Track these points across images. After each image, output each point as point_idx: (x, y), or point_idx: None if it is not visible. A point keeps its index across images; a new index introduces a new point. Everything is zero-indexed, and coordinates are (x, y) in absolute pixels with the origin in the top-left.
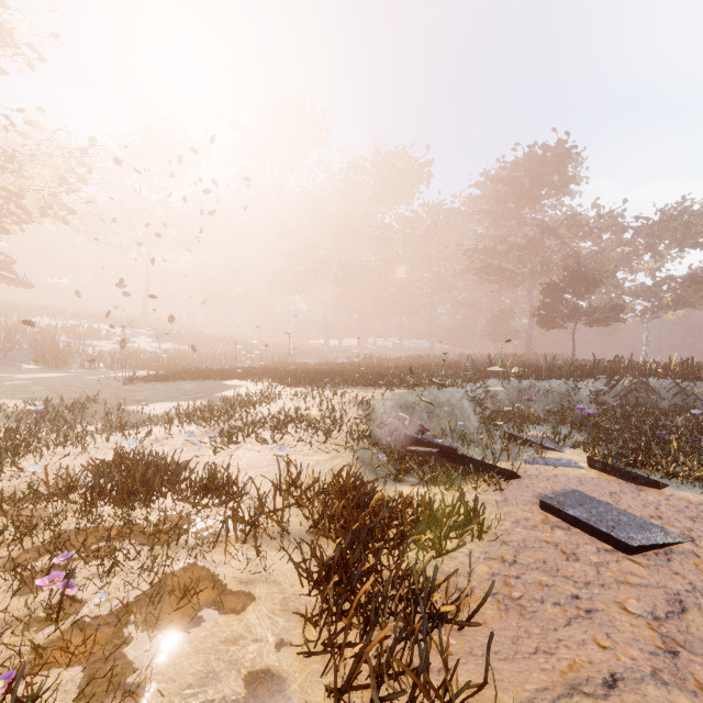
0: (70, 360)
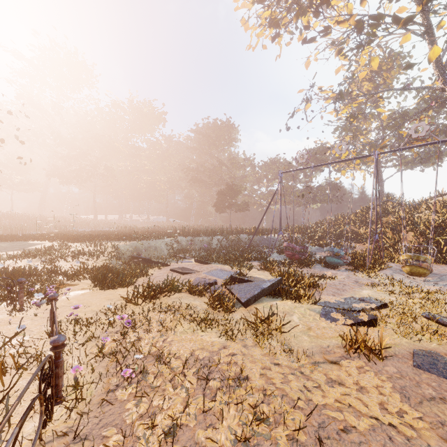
0: None
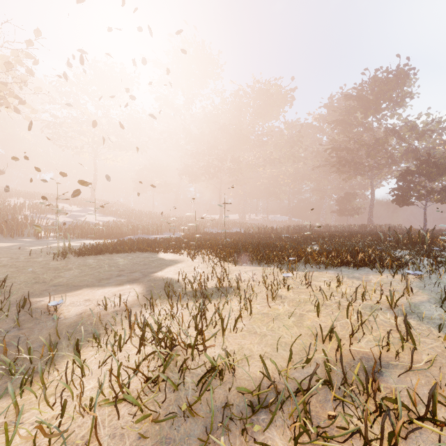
0: (26, 231)
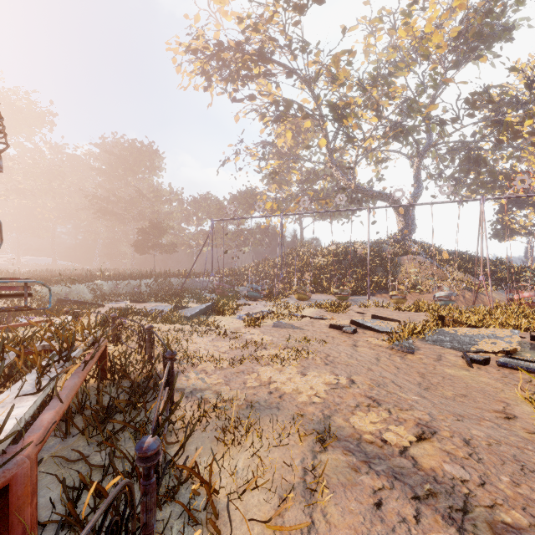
0: None
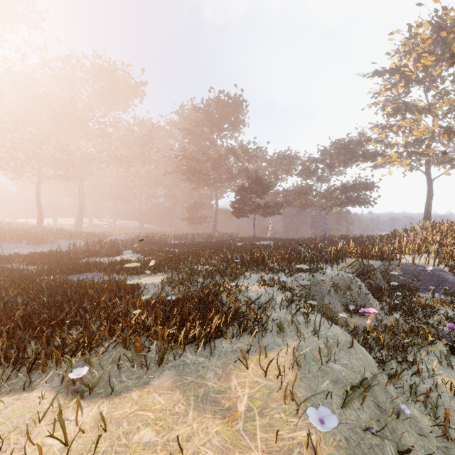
0: None
